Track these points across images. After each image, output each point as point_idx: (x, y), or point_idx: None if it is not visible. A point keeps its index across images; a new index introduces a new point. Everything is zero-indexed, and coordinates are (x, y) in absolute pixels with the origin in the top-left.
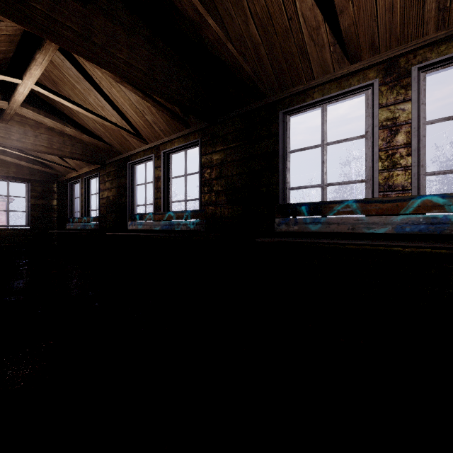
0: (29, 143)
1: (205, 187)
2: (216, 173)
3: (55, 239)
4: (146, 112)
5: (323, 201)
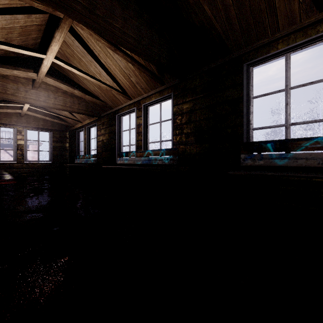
0: (51, 103)
1: (177, 131)
2: (186, 118)
3: (67, 170)
4: (131, 75)
5: (289, 138)
